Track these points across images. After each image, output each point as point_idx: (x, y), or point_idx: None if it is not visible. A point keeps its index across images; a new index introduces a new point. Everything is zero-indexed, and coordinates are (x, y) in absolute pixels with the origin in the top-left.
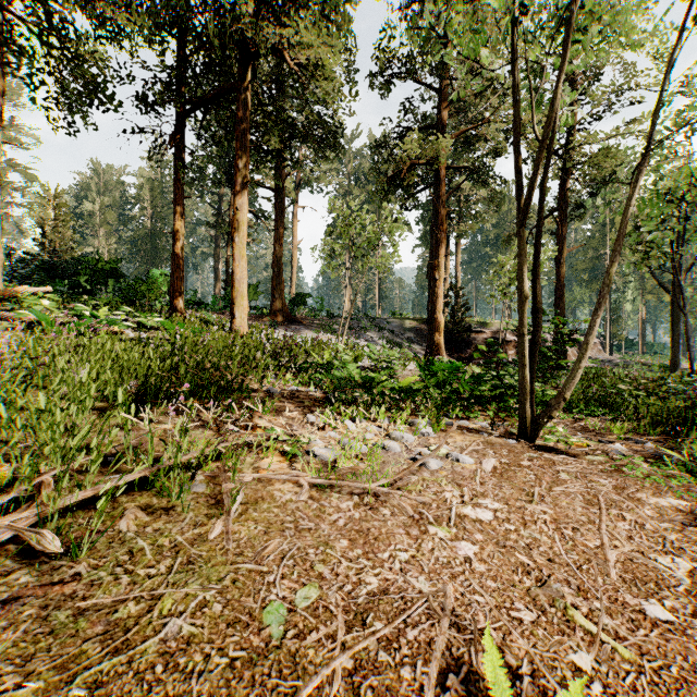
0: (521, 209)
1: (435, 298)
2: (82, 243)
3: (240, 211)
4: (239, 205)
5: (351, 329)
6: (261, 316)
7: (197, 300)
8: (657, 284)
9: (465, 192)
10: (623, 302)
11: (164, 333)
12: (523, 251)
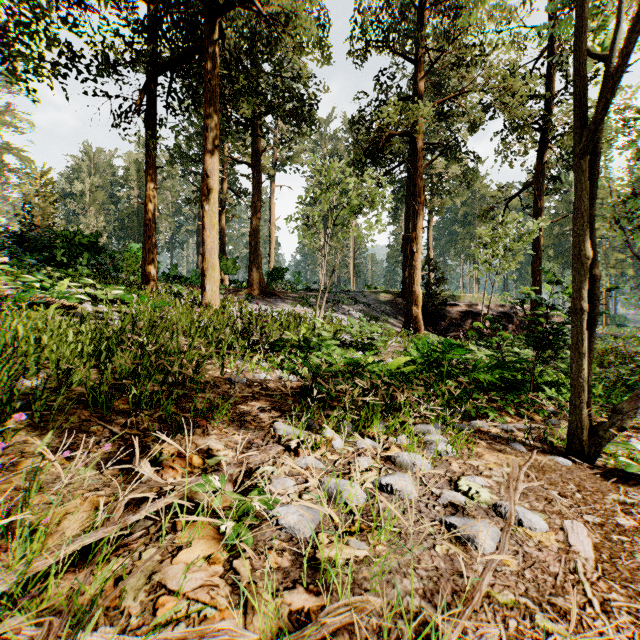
0: (578, 132)
1: (412, 271)
2: (74, 221)
3: (211, 178)
4: (210, 171)
5: (327, 302)
6: (239, 289)
7: (178, 274)
8: (620, 259)
9: (437, 170)
10: None
11: (122, 307)
12: (581, 191)
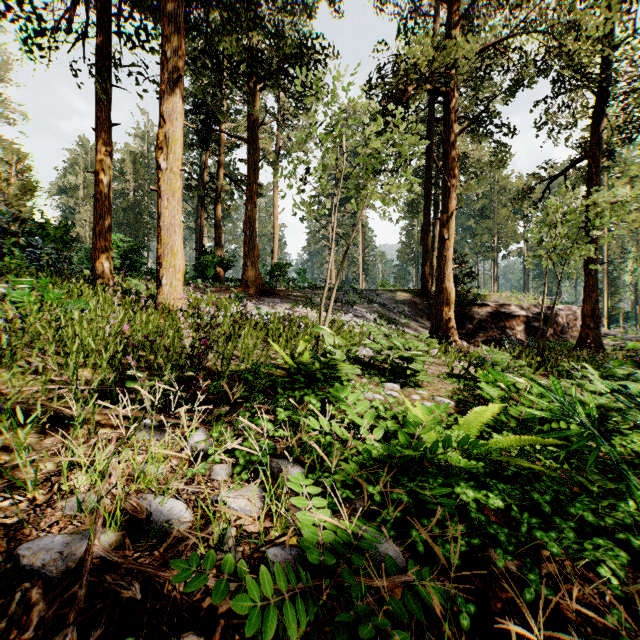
0: None
1: (442, 263)
2: (70, 218)
3: (169, 123)
4: (168, 113)
5: (336, 302)
6: (234, 287)
7: None
8: None
9: None
10: (620, 273)
11: None
12: None
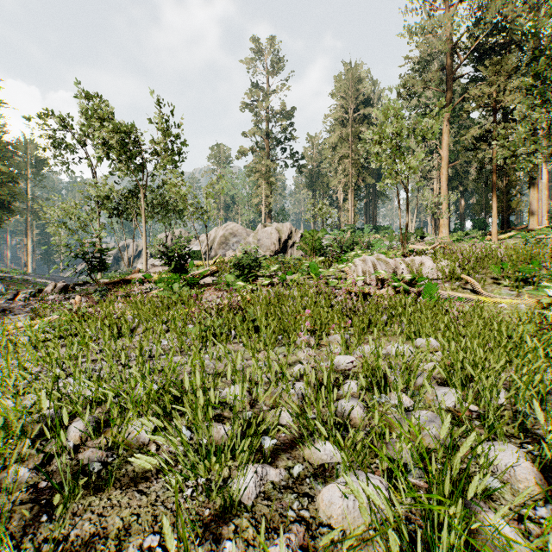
0: None
1: None
2: None
3: None
4: None
5: None
6: None
7: None
8: None
9: None
10: None
11: None
12: None
